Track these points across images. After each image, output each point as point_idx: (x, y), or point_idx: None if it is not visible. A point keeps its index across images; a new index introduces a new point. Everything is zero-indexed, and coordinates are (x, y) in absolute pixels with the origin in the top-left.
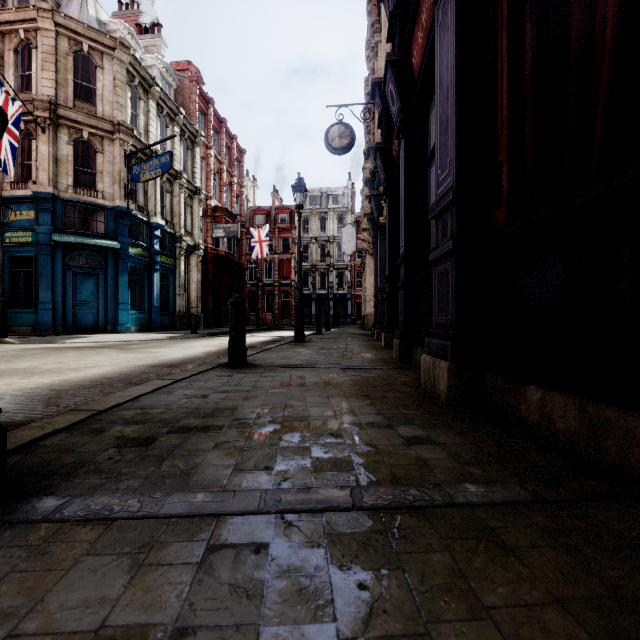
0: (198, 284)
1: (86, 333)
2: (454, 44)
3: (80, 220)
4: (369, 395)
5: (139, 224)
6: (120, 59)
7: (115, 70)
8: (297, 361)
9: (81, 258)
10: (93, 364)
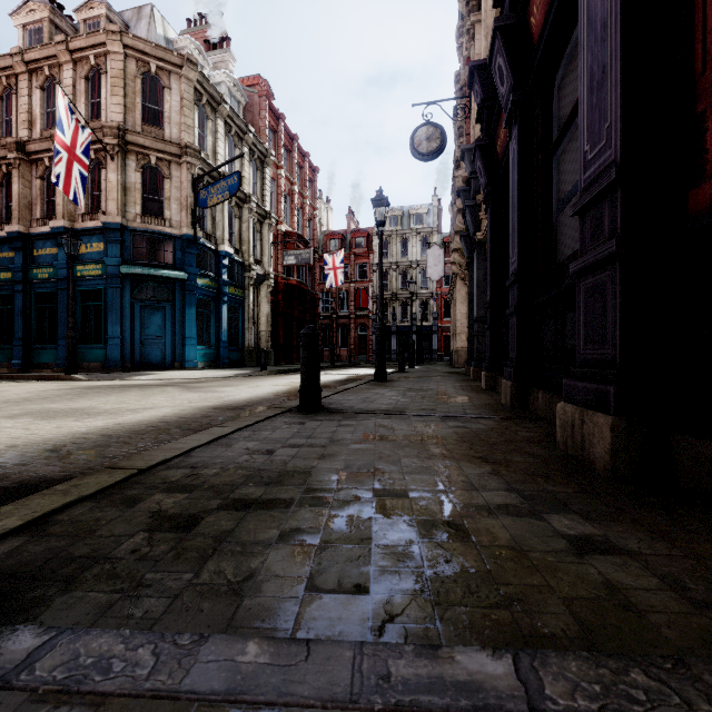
0: (268, 317)
1: (154, 370)
2: None
3: (148, 251)
4: (486, 457)
5: (207, 253)
6: (187, 77)
7: (182, 89)
8: (381, 405)
9: (149, 291)
10: (153, 405)
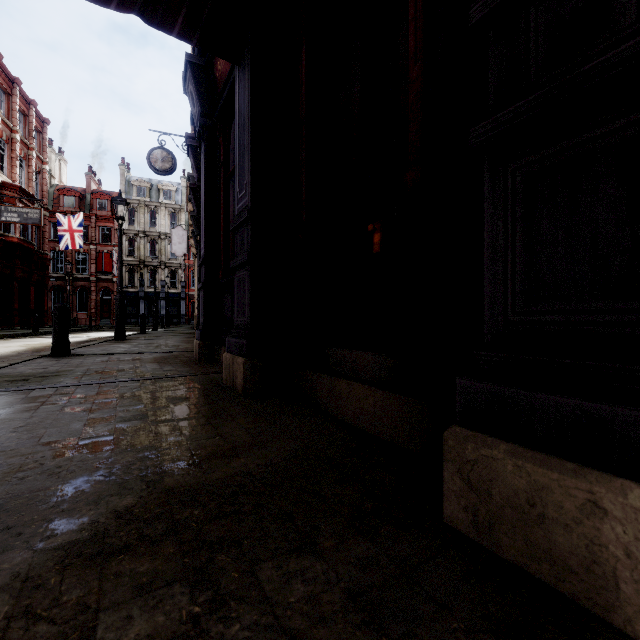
0: None
1: None
2: (204, 186)
3: None
4: (160, 361)
5: None
6: None
7: None
8: (116, 351)
9: None
10: None
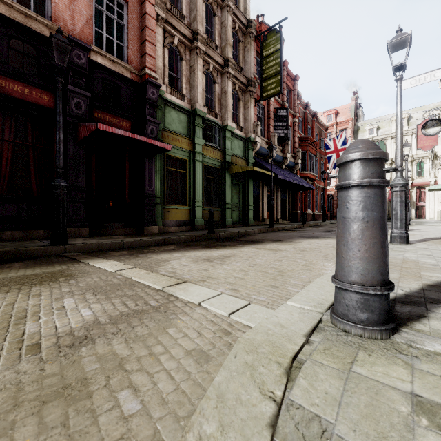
0: None
1: None
2: None
3: None
4: None
5: None
6: None
7: None
8: None
9: None
10: None
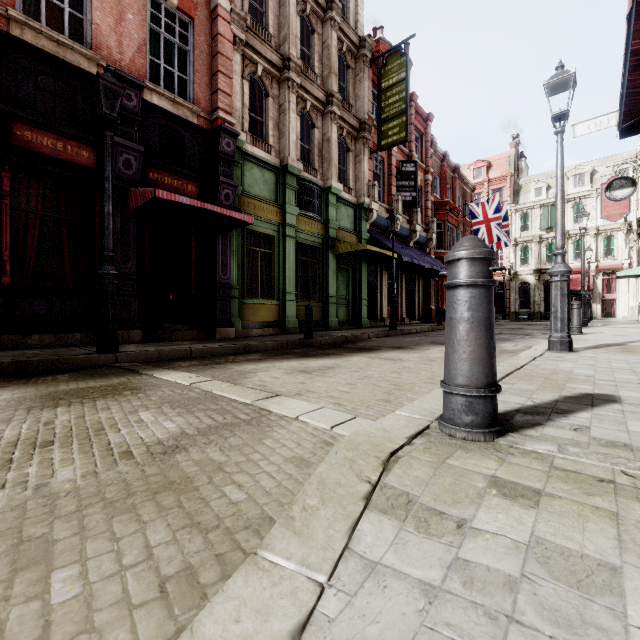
0: None
1: None
2: None
3: None
4: None
5: None
6: None
7: None
8: None
9: None
10: None
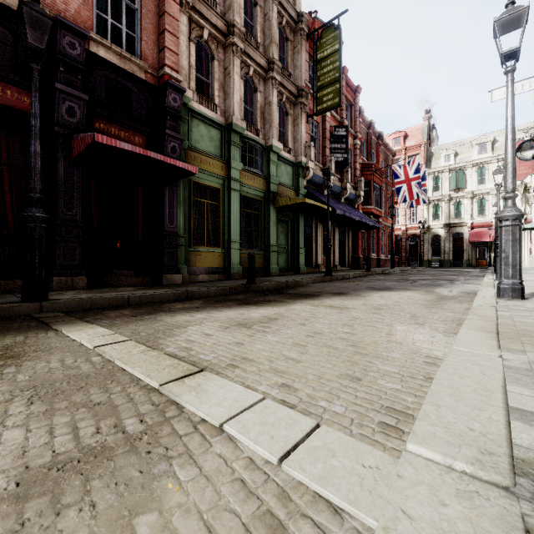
0: None
1: None
2: None
3: None
4: None
5: None
6: None
7: None
8: None
9: None
10: None
